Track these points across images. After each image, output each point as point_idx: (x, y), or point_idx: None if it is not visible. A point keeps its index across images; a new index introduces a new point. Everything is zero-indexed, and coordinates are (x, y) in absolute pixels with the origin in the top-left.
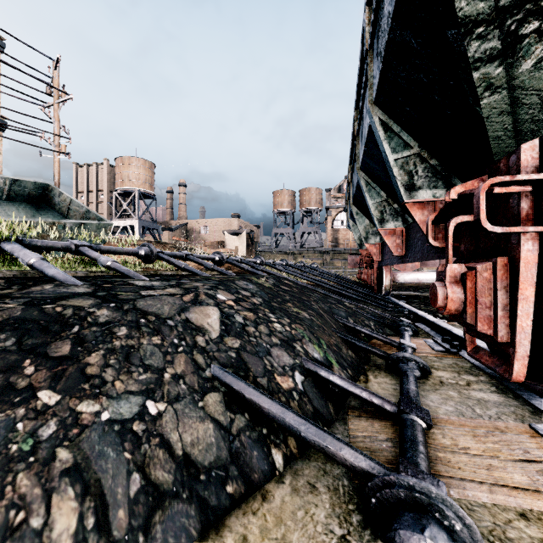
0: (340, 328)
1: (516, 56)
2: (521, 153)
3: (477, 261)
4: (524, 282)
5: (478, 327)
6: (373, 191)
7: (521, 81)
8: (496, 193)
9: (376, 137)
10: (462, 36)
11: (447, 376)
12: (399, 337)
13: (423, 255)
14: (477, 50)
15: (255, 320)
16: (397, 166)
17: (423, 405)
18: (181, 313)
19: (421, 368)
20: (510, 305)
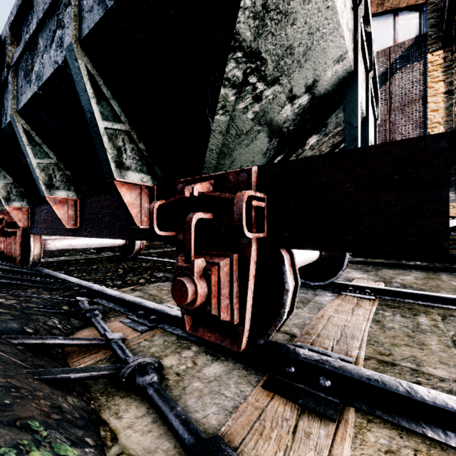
0: (27, 359)
1: (240, 94)
2: (252, 174)
3: (209, 254)
4: (251, 274)
5: (221, 316)
6: (38, 147)
7: (235, 115)
8: (225, 199)
9: (77, 88)
10: (230, 49)
11: (175, 362)
12: (92, 326)
13: (114, 233)
14: (231, 70)
15: None
16: (106, 136)
17: (197, 425)
18: None
19: (156, 368)
20: (240, 292)
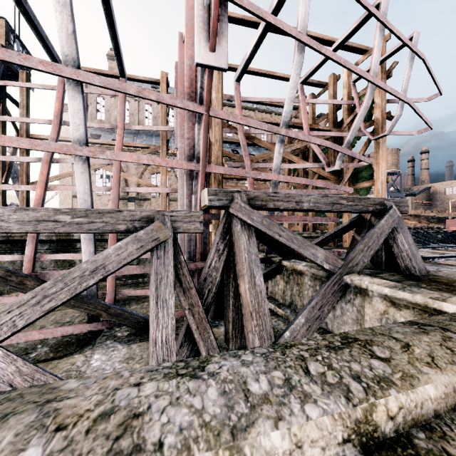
0: None
1: None
2: None
3: None
4: None
5: None
6: None
7: None
8: None
9: None
10: None
11: None
12: None
13: None
14: None
15: (446, 237)
16: None
17: None
18: (436, 235)
19: None
20: None
